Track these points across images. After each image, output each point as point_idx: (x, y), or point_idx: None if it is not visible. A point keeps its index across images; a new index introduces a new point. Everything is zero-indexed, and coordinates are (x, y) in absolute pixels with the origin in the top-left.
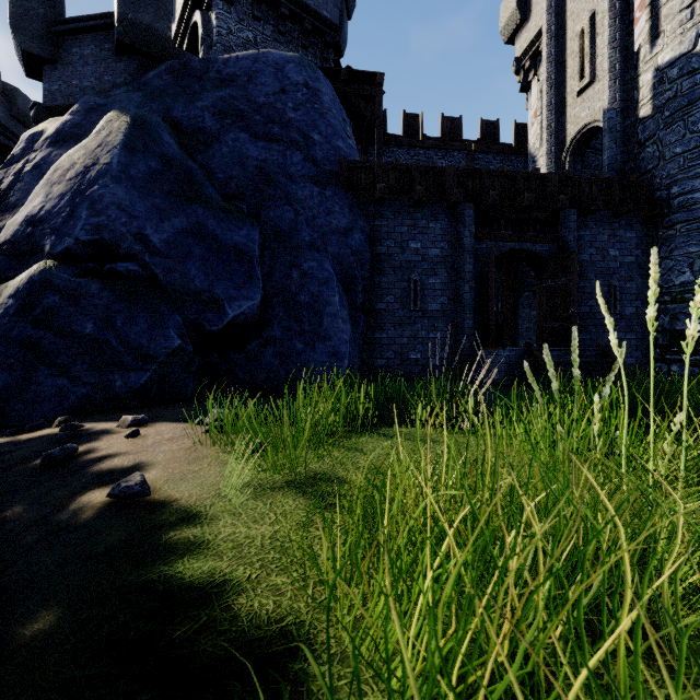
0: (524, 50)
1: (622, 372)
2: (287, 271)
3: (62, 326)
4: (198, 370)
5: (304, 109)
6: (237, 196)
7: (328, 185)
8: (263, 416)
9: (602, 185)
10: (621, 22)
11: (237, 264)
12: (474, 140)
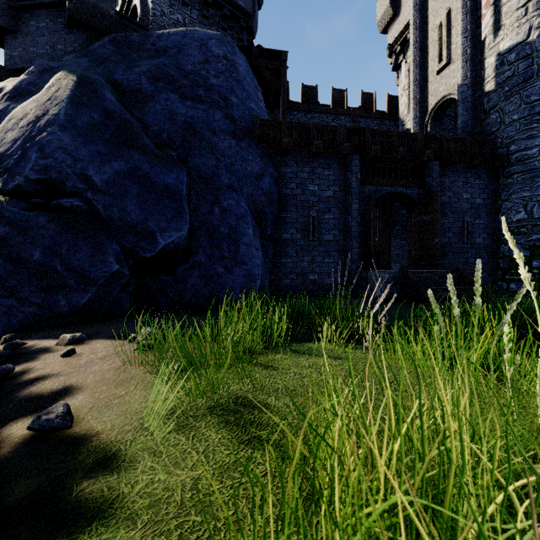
0: (395, 38)
1: (536, 304)
2: (209, 208)
3: (12, 253)
4: (134, 290)
5: (224, 77)
6: (168, 145)
7: (243, 138)
8: (187, 338)
9: (457, 143)
10: (471, 17)
11: (168, 201)
12: (356, 108)
